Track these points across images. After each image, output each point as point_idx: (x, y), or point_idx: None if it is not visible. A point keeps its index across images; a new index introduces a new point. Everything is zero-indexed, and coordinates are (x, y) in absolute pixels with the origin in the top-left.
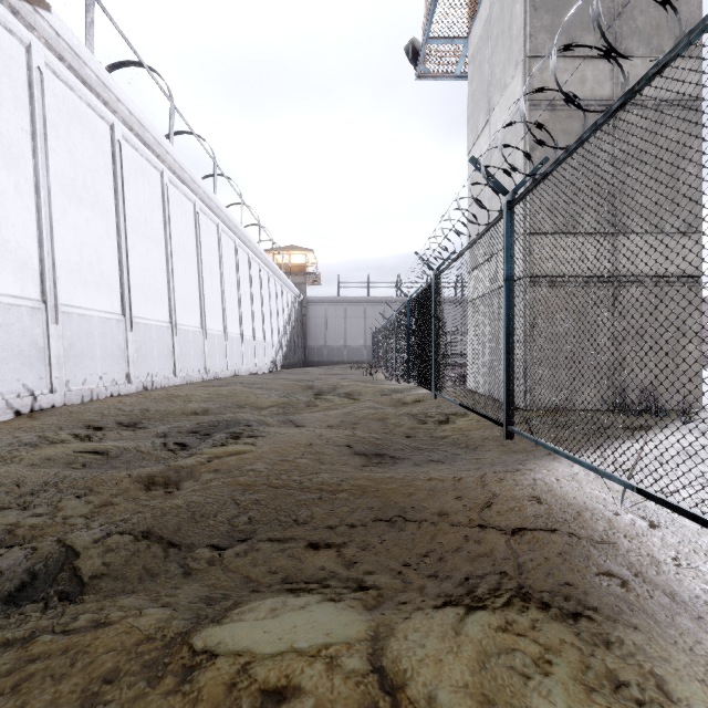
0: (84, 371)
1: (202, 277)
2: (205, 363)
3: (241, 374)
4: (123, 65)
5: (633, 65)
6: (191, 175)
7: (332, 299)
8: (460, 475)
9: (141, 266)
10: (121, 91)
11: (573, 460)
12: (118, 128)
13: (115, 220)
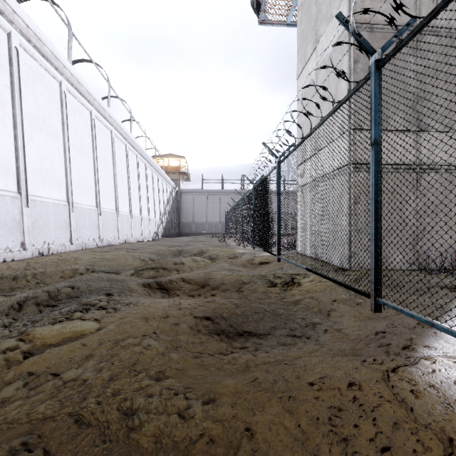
0: None
1: (97, 168)
2: (99, 233)
3: (130, 241)
4: None
5: (431, 0)
6: (87, 89)
7: (198, 190)
8: (352, 375)
9: (38, 154)
10: (16, 4)
11: None
12: (16, 37)
13: (11, 113)
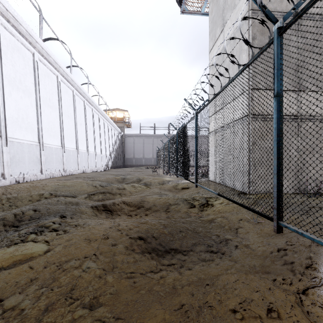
0: None
1: (62, 118)
2: (63, 166)
3: (87, 172)
4: None
5: None
6: (54, 59)
7: (137, 134)
8: (268, 298)
9: (15, 106)
10: None
11: None
12: None
13: None
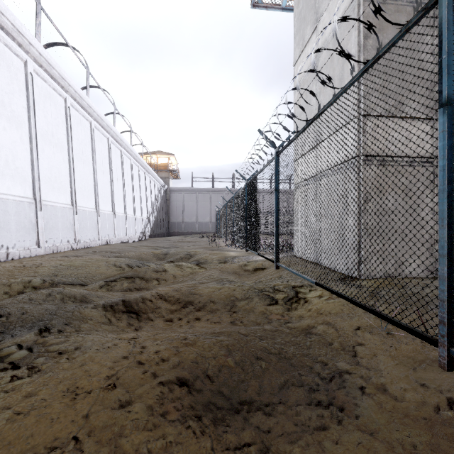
0: None
1: (73, 162)
2: (75, 234)
3: (113, 243)
4: None
5: None
6: (60, 72)
7: (187, 189)
8: None
9: None
10: None
11: None
12: None
13: None
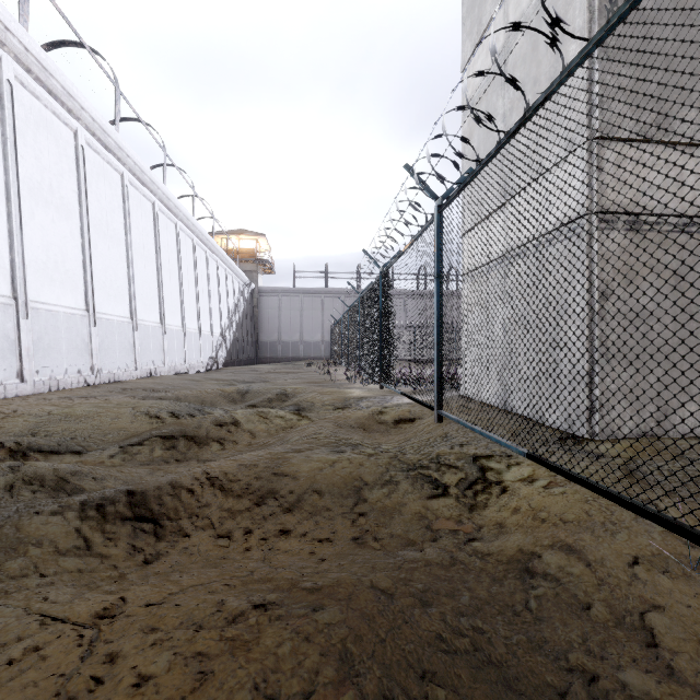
0: None
1: (90, 238)
2: (91, 360)
3: (161, 374)
4: None
5: None
6: (65, 84)
7: (287, 289)
8: None
9: None
10: None
11: None
12: None
13: None
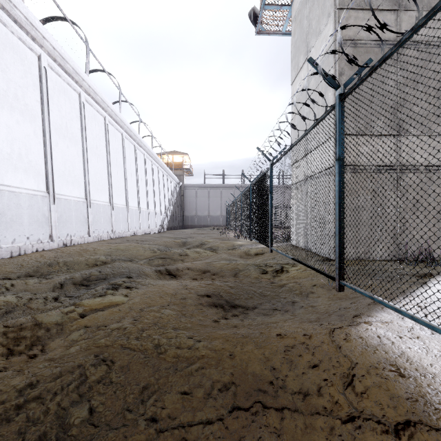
0: (13, 233)
1: (110, 168)
2: (112, 226)
3: (139, 234)
4: (53, 19)
5: (411, 16)
6: (102, 97)
7: (200, 185)
8: (308, 331)
9: (62, 158)
10: (45, 31)
11: (422, 323)
12: (44, 59)
13: (41, 124)
